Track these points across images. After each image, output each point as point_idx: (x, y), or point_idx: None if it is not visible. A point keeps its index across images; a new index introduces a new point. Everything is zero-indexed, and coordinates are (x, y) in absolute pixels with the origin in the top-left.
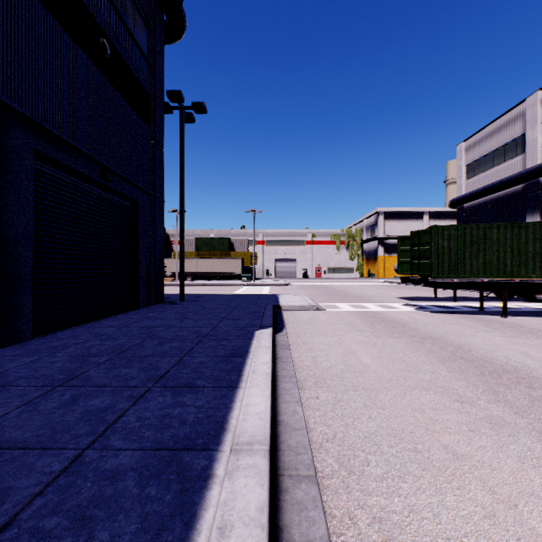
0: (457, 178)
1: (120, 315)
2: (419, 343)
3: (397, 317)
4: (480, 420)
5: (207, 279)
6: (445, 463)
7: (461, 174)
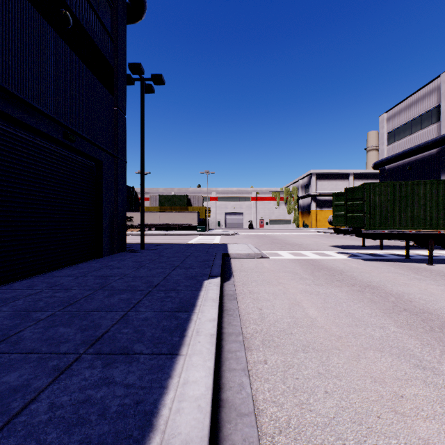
0: (380, 144)
1: (83, 263)
2: (360, 292)
3: (334, 264)
4: None
5: (169, 230)
6: None
7: (383, 141)
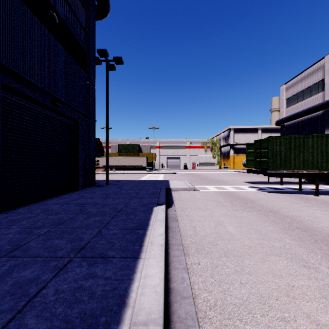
0: (280, 107)
1: (65, 195)
2: (265, 215)
3: (246, 195)
4: (328, 286)
5: (125, 170)
6: None
7: (282, 105)
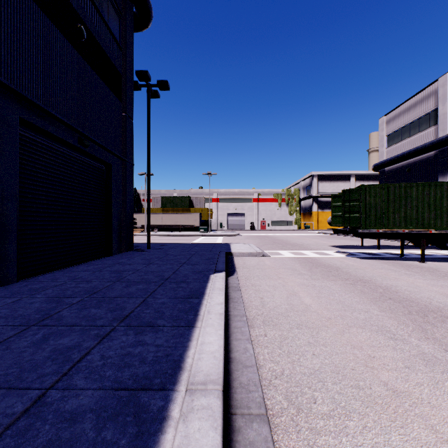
0: (379, 146)
1: (95, 261)
2: (352, 285)
3: (331, 262)
4: (414, 357)
5: (171, 231)
6: (387, 400)
7: (382, 143)
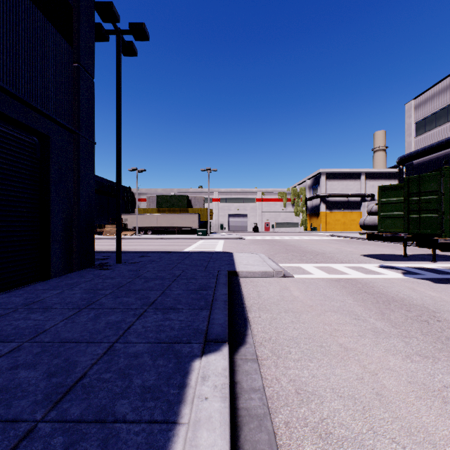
0: (406, 135)
1: None
2: None
3: (399, 292)
4: None
5: (167, 233)
6: None
7: (410, 132)
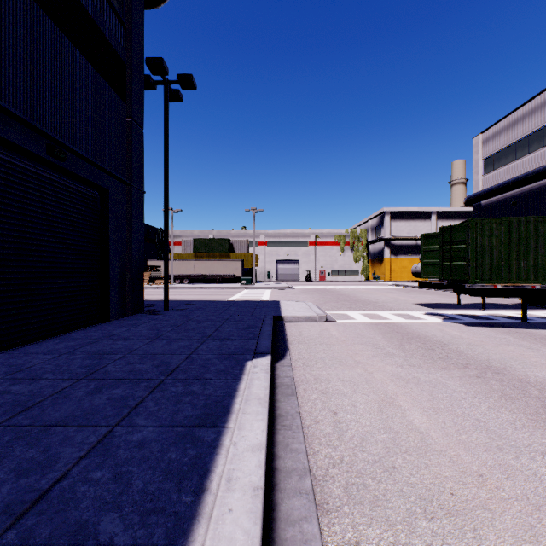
0: (474, 173)
1: (77, 332)
2: (480, 379)
3: (427, 332)
4: None
5: (206, 282)
6: None
7: (478, 169)
